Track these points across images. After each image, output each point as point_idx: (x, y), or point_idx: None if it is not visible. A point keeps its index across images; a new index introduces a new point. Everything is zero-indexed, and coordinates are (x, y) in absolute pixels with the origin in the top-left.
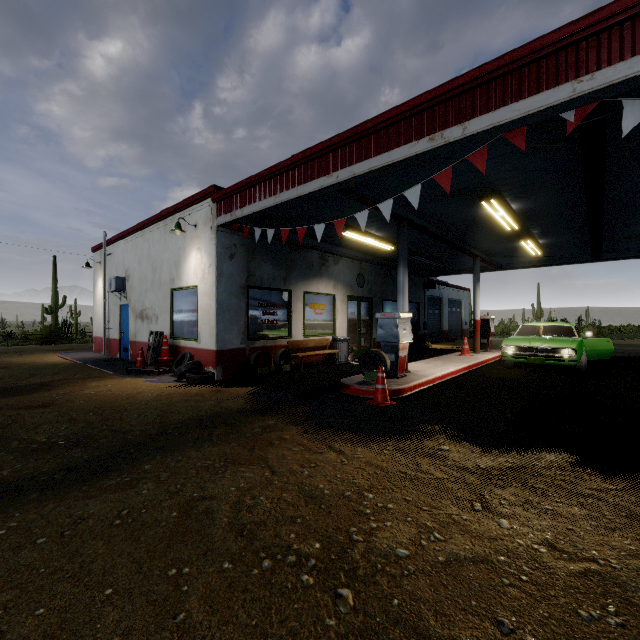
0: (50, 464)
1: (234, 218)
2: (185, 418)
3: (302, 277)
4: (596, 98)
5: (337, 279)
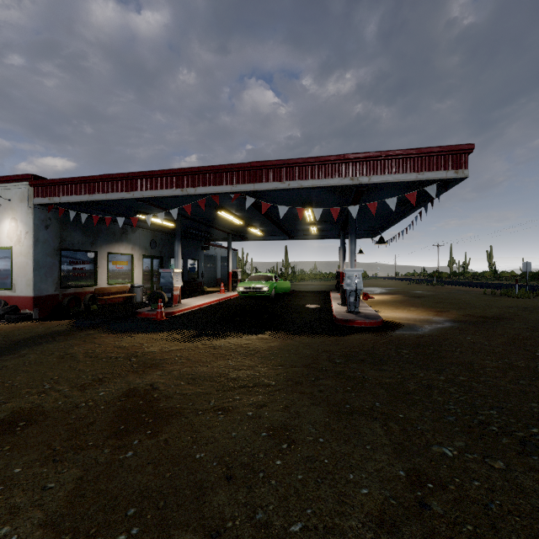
0: None
1: (52, 202)
2: (28, 336)
3: (106, 242)
4: (239, 193)
5: (135, 243)
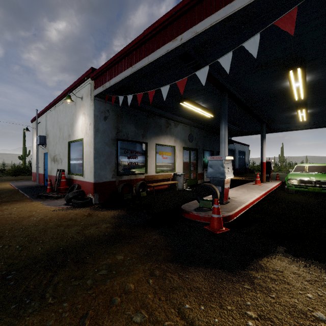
0: None
1: (104, 88)
2: (42, 250)
3: (154, 134)
4: None
5: (176, 136)
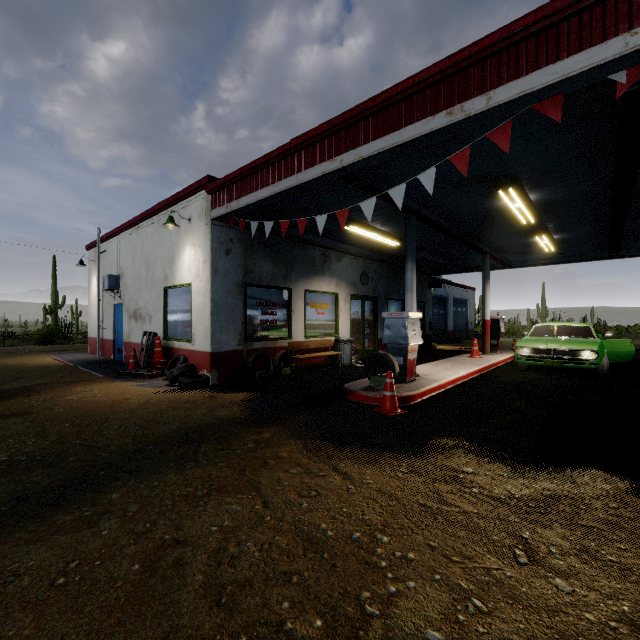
0: (0, 491)
1: (230, 210)
2: (170, 430)
3: (303, 275)
4: None
5: (340, 277)
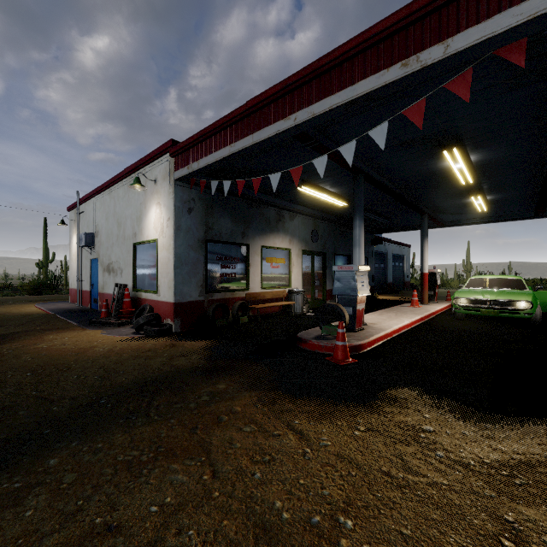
0: None
1: (191, 171)
2: (128, 380)
3: (259, 232)
4: None
5: (293, 234)
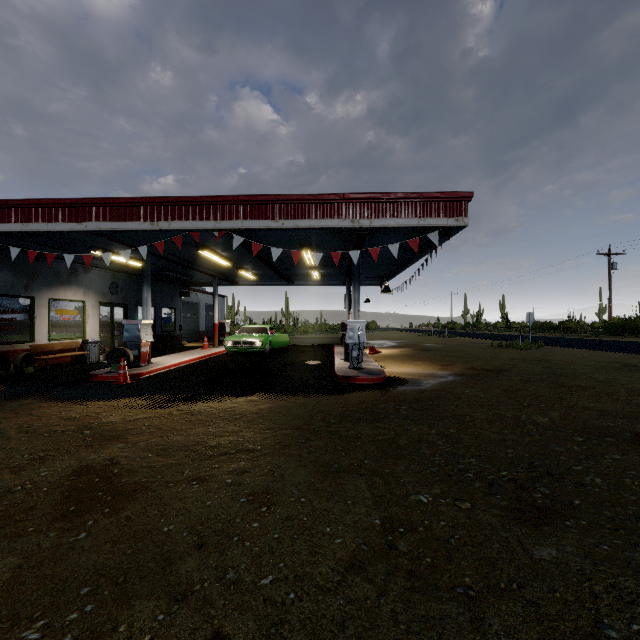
0: None
1: None
2: None
3: (47, 285)
4: (225, 230)
5: (88, 287)
